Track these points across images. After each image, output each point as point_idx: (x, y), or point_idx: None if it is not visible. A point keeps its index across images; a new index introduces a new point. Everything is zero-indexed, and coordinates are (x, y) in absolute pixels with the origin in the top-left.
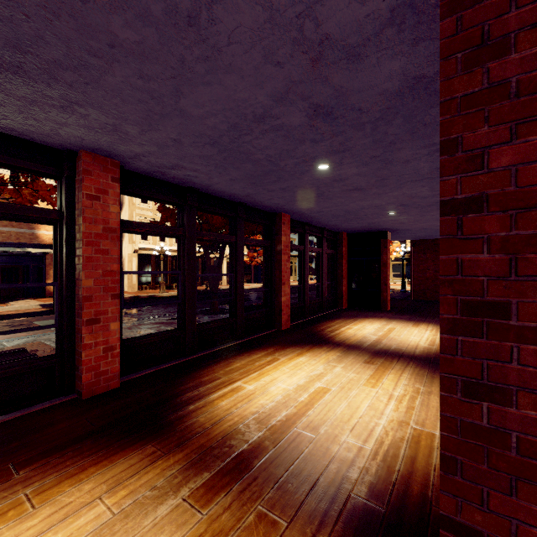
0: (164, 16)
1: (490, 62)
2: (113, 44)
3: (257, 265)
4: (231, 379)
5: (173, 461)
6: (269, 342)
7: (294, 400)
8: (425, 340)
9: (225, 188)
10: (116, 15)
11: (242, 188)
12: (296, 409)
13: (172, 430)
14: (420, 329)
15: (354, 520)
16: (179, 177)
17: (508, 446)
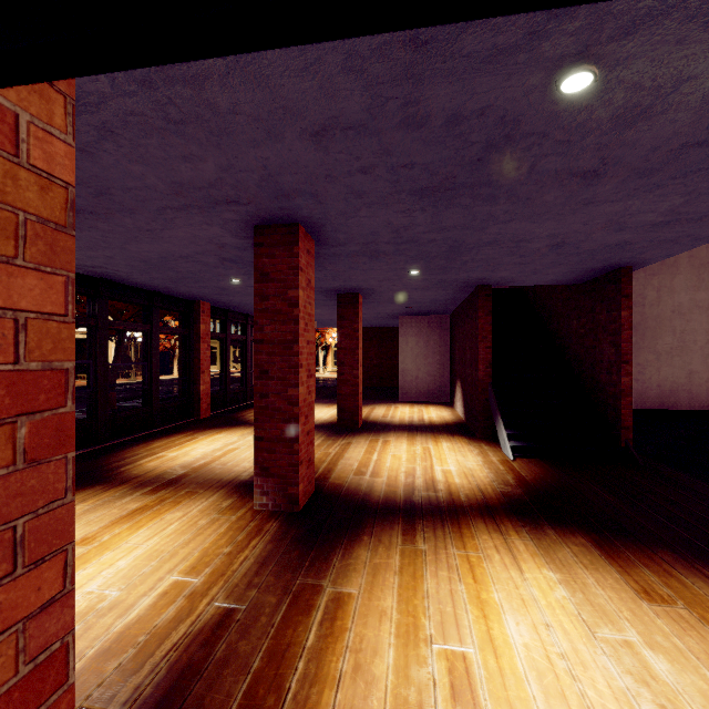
0: (133, 228)
1: (265, 301)
2: (92, 227)
3: (164, 351)
4: (154, 453)
5: (122, 488)
6: (188, 428)
7: (211, 456)
8: (329, 415)
9: (142, 281)
10: (103, 223)
11: (161, 283)
12: (212, 459)
13: (112, 479)
14: (331, 408)
15: (240, 484)
16: (96, 272)
17: (269, 410)
